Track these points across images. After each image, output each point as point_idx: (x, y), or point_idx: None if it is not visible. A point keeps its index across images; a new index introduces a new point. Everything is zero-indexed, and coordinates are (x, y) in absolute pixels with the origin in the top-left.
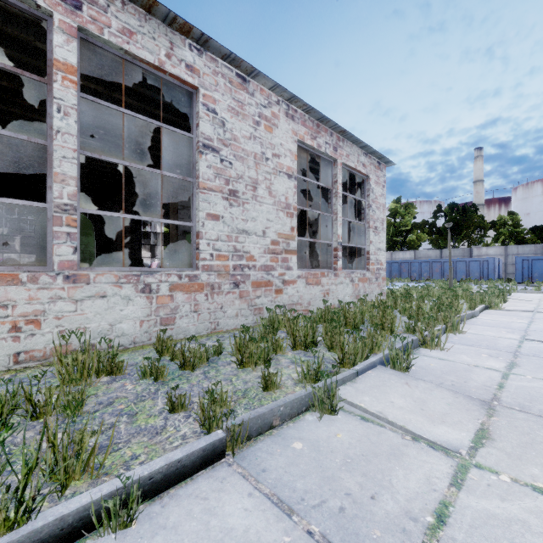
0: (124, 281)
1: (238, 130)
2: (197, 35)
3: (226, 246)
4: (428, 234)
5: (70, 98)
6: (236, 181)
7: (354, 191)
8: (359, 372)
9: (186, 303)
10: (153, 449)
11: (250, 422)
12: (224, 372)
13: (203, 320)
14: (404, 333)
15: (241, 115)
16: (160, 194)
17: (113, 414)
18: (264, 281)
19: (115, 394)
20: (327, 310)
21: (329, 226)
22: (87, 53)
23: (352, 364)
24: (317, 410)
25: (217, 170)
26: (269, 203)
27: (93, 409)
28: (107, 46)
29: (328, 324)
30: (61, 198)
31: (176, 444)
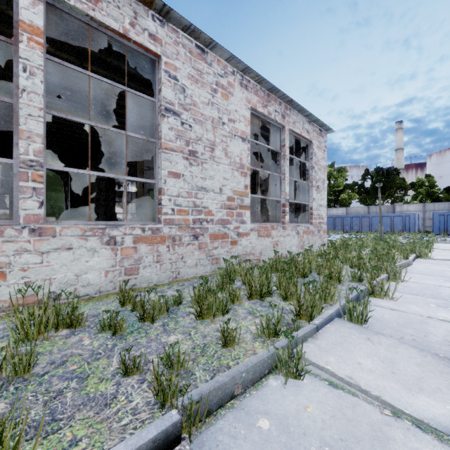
0: (89, 234)
1: (197, 96)
2: (159, 6)
3: (187, 202)
4: (358, 193)
5: (36, 59)
6: (195, 142)
7: (298, 155)
8: (318, 326)
9: (149, 254)
10: (97, 429)
11: (210, 395)
12: (183, 324)
13: (165, 269)
14: (350, 282)
15: (200, 83)
16: (131, 158)
17: (62, 377)
18: (221, 233)
19: (71, 350)
20: (278, 260)
21: (278, 184)
22: (58, 23)
23: (309, 316)
24: (281, 373)
25: (178, 132)
26: (225, 163)
27: (43, 370)
28: (73, 12)
29: (281, 274)
30: (27, 154)
31: (125, 421)
